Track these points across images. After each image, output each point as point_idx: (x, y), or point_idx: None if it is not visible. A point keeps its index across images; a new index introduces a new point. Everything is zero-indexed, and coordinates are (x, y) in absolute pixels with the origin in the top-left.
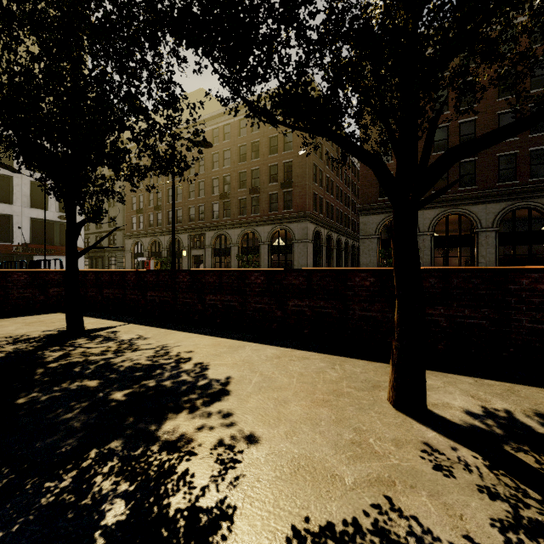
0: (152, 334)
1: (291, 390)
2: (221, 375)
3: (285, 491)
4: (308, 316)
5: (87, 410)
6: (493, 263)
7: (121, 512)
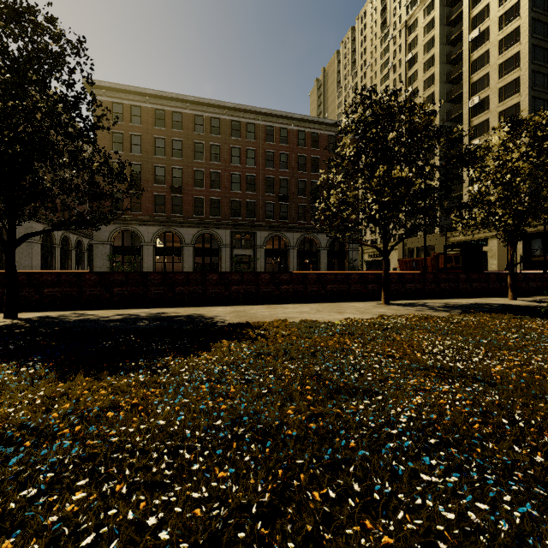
0: None
1: None
2: None
3: None
4: None
5: None
6: (192, 267)
7: None
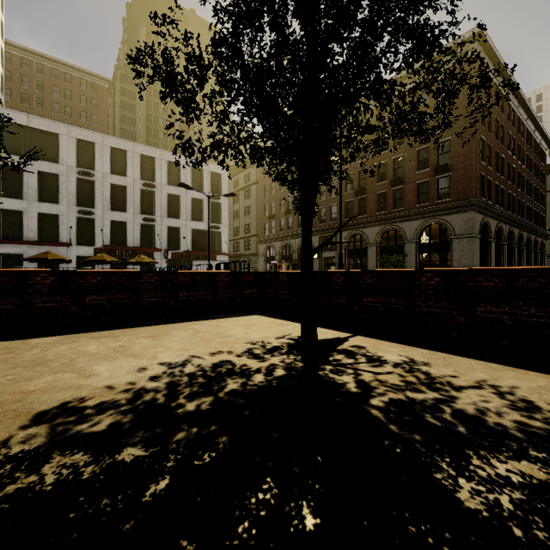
0: (420, 356)
1: None
2: None
3: None
4: None
5: None
6: None
7: None
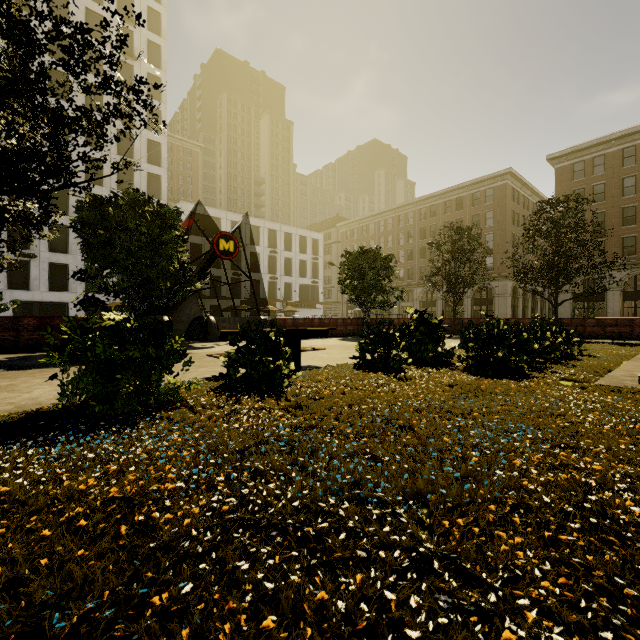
0: None
1: None
2: None
3: None
4: None
5: None
6: None
7: None
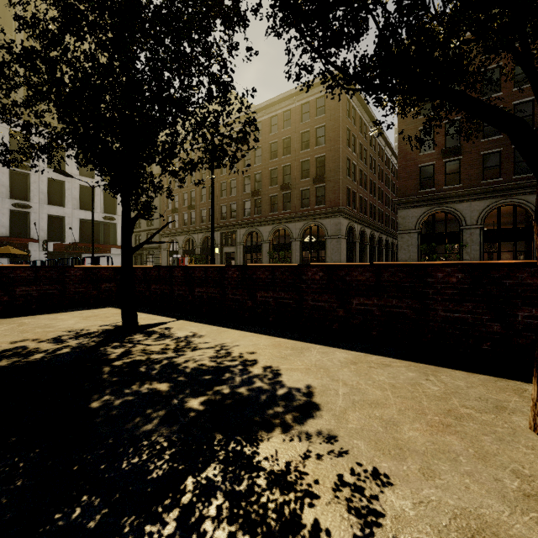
0: (206, 331)
1: (393, 407)
2: (299, 383)
3: None
4: (377, 316)
5: (166, 421)
6: None
7: None
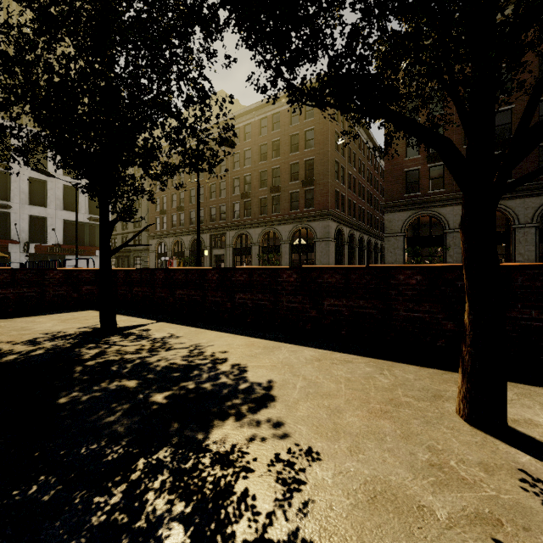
0: (183, 333)
1: (342, 398)
2: (262, 378)
3: (366, 525)
4: (346, 316)
5: (129, 413)
6: (532, 261)
7: (180, 541)
